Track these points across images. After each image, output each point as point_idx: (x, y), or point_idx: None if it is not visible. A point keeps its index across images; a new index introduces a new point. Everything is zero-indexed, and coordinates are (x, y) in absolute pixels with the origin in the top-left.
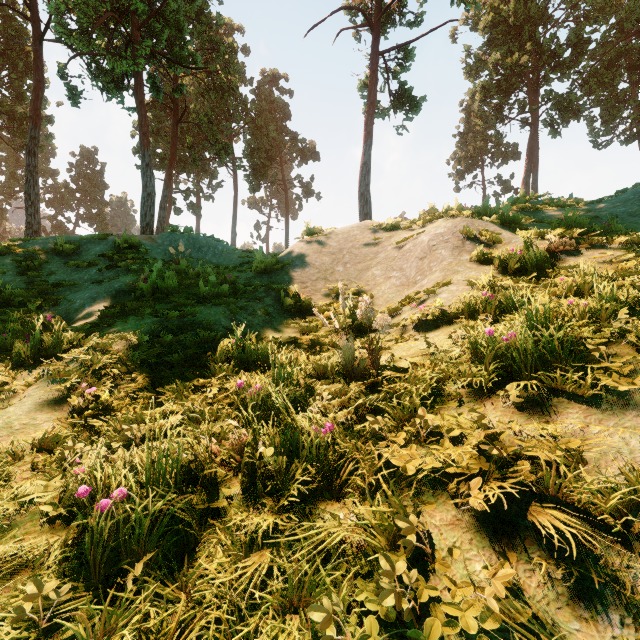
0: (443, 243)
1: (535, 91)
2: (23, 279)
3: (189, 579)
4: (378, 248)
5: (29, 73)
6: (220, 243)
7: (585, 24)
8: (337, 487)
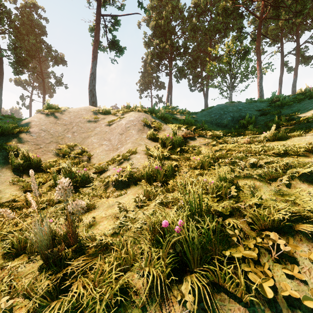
0: (133, 126)
1: (171, 62)
2: None
3: None
4: (96, 124)
5: None
6: None
7: (187, 41)
8: None
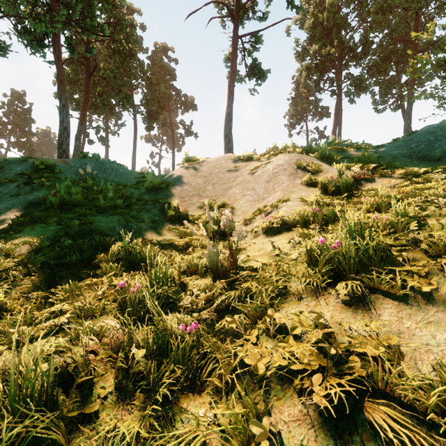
0: (283, 171)
1: (340, 73)
2: None
3: None
4: (237, 173)
5: None
6: (121, 167)
7: (370, 32)
8: (199, 383)
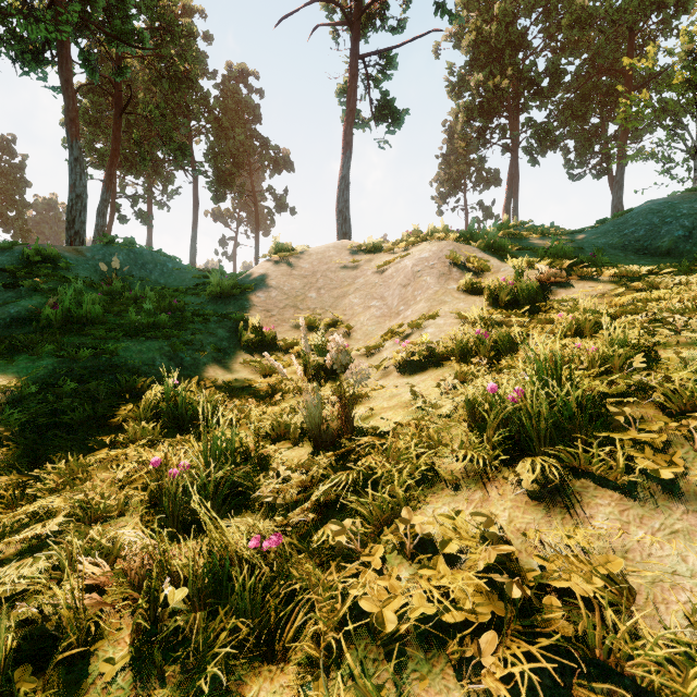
0: (428, 269)
1: (515, 117)
2: None
3: None
4: (357, 272)
5: None
6: (170, 260)
7: (561, 56)
8: (281, 646)
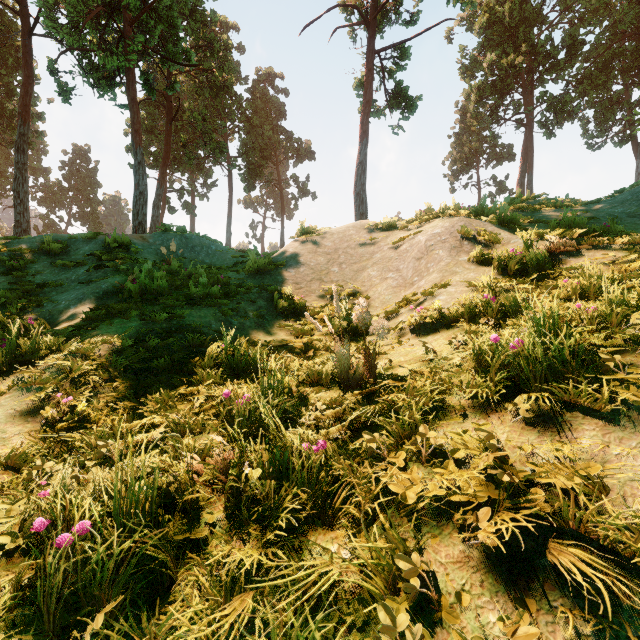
0: (440, 243)
1: (530, 92)
2: (7, 279)
3: (158, 630)
4: (374, 248)
5: (19, 69)
6: (214, 243)
7: (579, 26)
8: (330, 514)
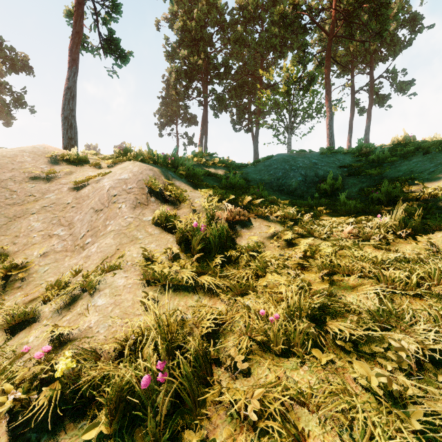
0: (125, 194)
1: (206, 86)
2: None
3: None
4: (50, 185)
5: None
6: None
7: (230, 58)
8: None
